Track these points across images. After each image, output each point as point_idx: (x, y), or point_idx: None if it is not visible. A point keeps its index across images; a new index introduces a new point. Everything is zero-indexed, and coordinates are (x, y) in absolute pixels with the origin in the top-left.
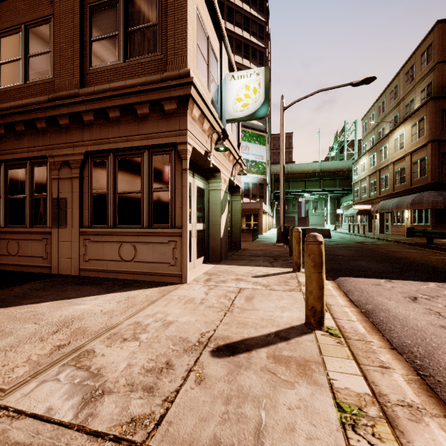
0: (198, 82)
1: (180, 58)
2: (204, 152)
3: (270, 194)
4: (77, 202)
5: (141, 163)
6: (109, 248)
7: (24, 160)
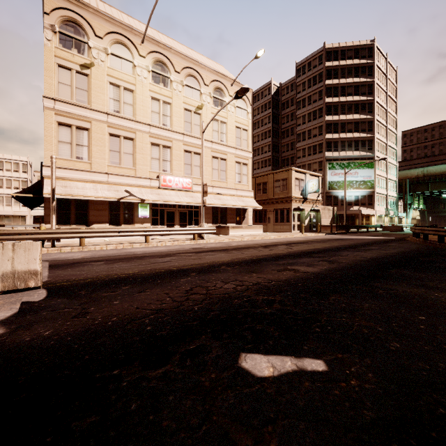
0: (294, 195)
1: (290, 192)
2: (297, 207)
3: (396, 198)
4: (272, 218)
5: (284, 211)
6: (278, 227)
7: (262, 210)
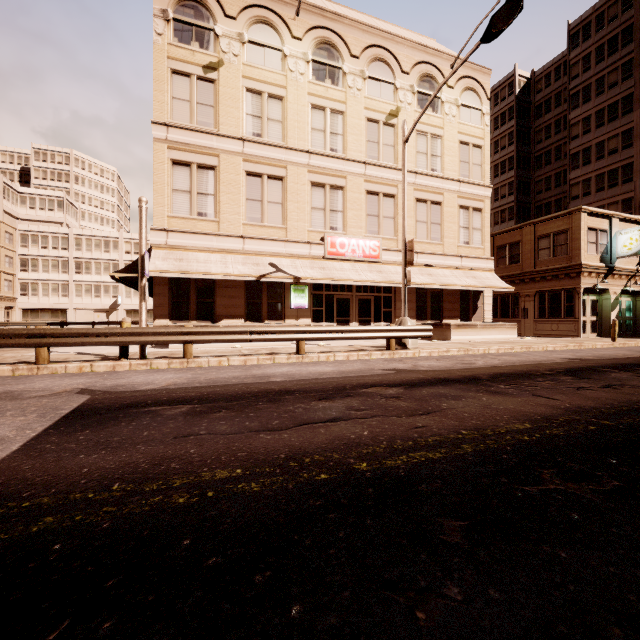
0: (586, 262)
1: (577, 257)
2: (592, 286)
3: None
4: (532, 309)
5: (560, 295)
6: (546, 326)
7: (508, 294)
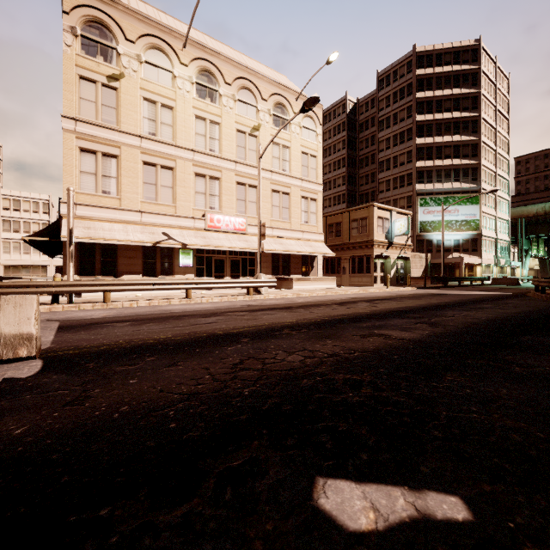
0: (377, 238)
1: (372, 235)
2: (380, 254)
3: (509, 242)
4: (348, 268)
5: (363, 259)
6: (356, 279)
7: (334, 257)
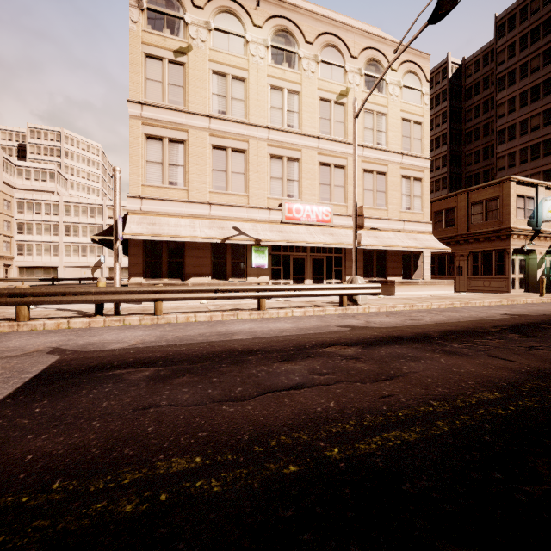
0: (515, 226)
1: (507, 221)
2: (520, 247)
3: None
4: (466, 268)
5: (491, 255)
6: (479, 282)
7: (444, 254)
